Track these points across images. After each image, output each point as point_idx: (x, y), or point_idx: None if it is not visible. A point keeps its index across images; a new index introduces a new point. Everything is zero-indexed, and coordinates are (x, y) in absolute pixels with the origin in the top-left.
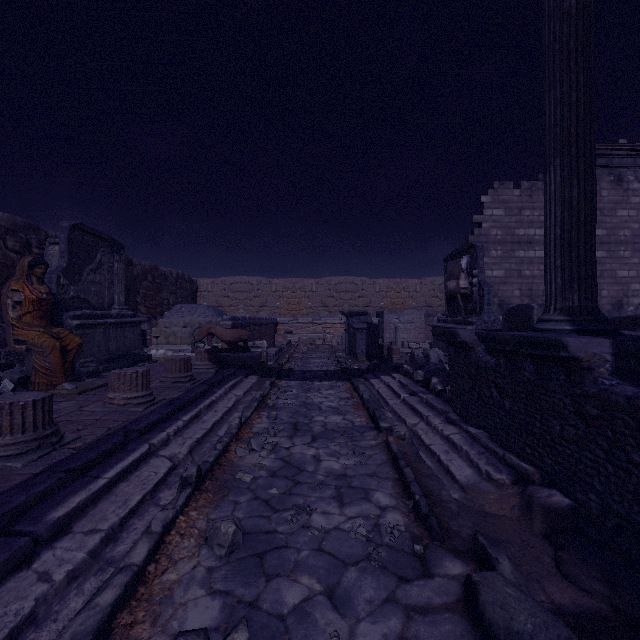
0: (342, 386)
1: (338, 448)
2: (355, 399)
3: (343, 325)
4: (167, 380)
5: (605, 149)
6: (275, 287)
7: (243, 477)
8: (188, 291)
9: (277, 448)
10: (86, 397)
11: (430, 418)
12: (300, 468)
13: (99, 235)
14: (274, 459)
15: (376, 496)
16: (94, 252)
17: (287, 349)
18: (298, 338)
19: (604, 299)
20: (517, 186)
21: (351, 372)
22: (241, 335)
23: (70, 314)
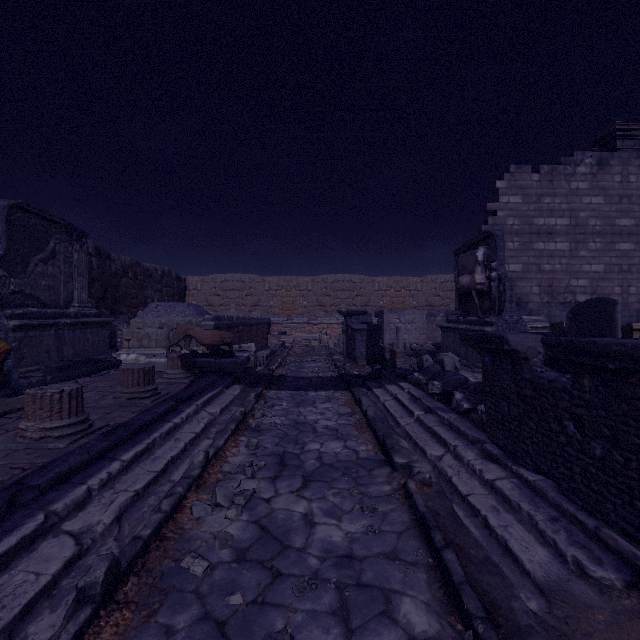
0: (341, 397)
1: (339, 499)
2: (357, 416)
3: (340, 325)
4: (121, 396)
5: (634, 129)
6: (268, 285)
7: (192, 566)
8: (175, 289)
9: (253, 500)
10: (3, 422)
11: (460, 450)
12: (283, 542)
13: (52, 219)
14: (246, 523)
15: (404, 609)
16: (45, 239)
17: (280, 351)
18: (292, 339)
19: (632, 297)
20: (536, 170)
21: (351, 380)
22: (223, 337)
23: (7, 313)
